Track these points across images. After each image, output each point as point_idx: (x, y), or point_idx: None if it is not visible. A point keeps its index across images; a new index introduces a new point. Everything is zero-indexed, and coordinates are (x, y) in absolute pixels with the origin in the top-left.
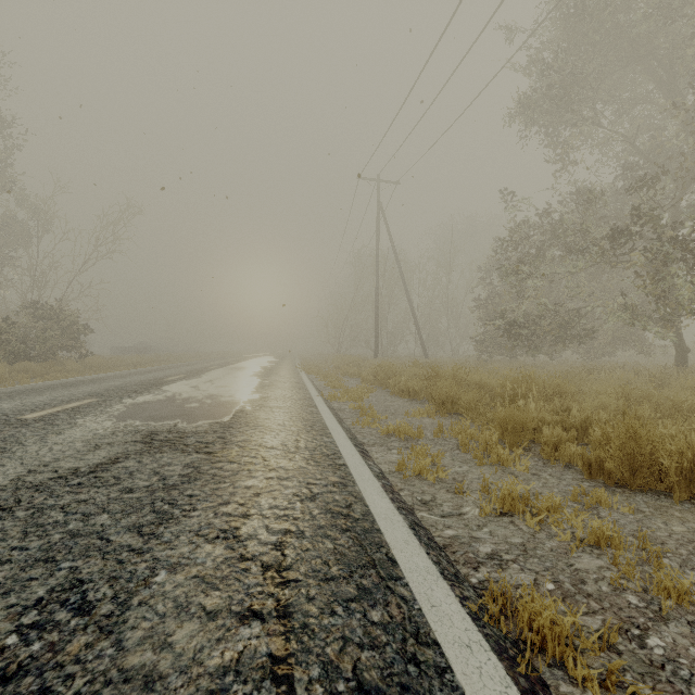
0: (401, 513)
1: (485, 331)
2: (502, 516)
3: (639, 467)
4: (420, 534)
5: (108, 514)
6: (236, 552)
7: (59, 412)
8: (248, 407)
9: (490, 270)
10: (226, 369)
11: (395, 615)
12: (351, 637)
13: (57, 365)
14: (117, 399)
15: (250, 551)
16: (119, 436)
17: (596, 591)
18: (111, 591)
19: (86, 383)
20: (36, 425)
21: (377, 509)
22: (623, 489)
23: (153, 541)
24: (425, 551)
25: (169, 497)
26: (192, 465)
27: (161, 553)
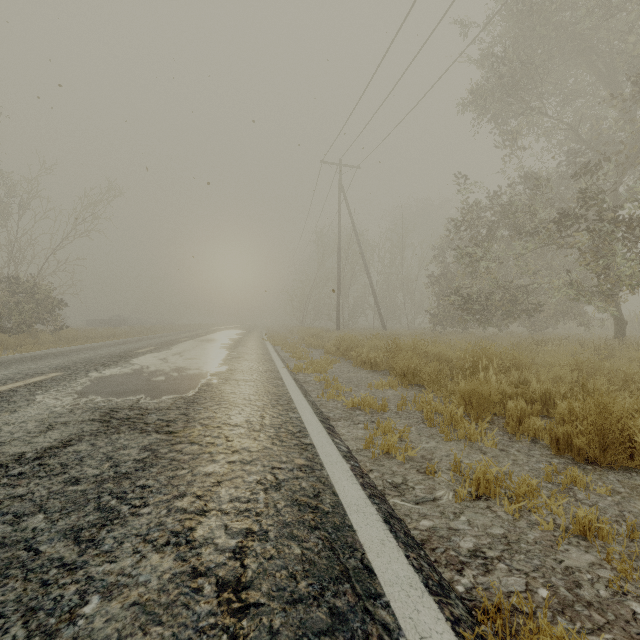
0: (373, 502)
1: (439, 305)
2: (477, 500)
3: (609, 444)
4: (396, 530)
5: (44, 513)
6: (187, 564)
7: (19, 387)
8: (214, 380)
9: (443, 249)
10: (196, 341)
11: None
12: None
13: (31, 337)
14: (83, 372)
15: (204, 561)
16: (77, 413)
17: (595, 596)
18: (23, 631)
19: (56, 356)
20: None
21: (347, 499)
22: (594, 466)
23: (91, 551)
24: (404, 553)
25: (119, 489)
26: (150, 447)
27: (97, 568)
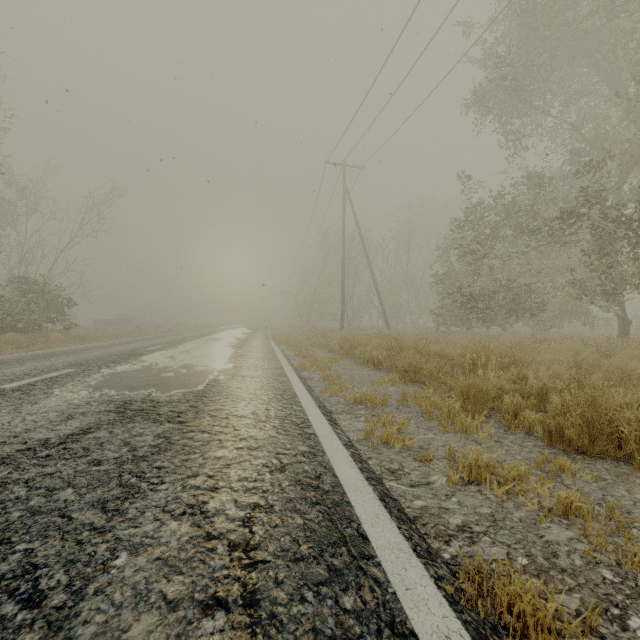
0: (370, 483)
1: (443, 305)
2: (469, 485)
3: (598, 435)
4: (390, 507)
5: (72, 488)
6: (202, 529)
7: (37, 381)
8: (221, 377)
9: (447, 249)
10: (202, 340)
11: (369, 600)
12: (322, 629)
13: (42, 336)
14: (96, 368)
15: (217, 528)
16: (94, 405)
17: (569, 565)
18: (66, 577)
19: (68, 354)
20: (13, 395)
21: (346, 480)
22: (583, 456)
23: (117, 518)
24: (396, 525)
25: (138, 470)
26: (163, 435)
27: (124, 532)
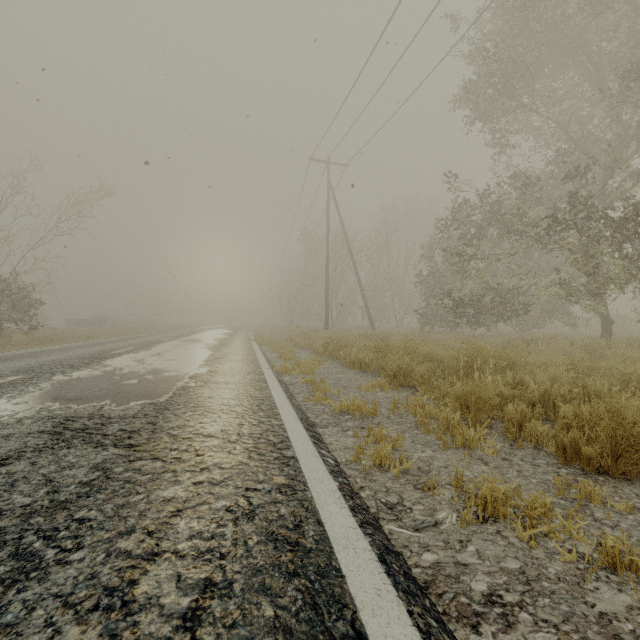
0: (365, 533)
1: (428, 305)
2: (484, 523)
3: (623, 452)
4: (395, 572)
5: None
6: None
7: None
8: (191, 383)
9: (432, 248)
10: (178, 341)
11: None
12: None
13: (2, 338)
14: (48, 375)
15: (141, 636)
16: (25, 424)
17: None
18: None
19: (23, 357)
20: None
21: (335, 530)
22: (606, 476)
23: None
24: (405, 608)
25: (50, 525)
26: (102, 466)
27: None
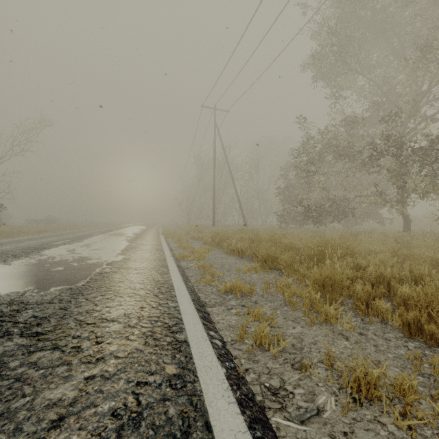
0: (255, 437)
1: (284, 209)
2: (360, 407)
3: None
4: None
5: None
6: None
7: None
8: (107, 269)
9: (287, 170)
10: (105, 235)
11: None
12: None
13: None
14: None
15: None
16: None
17: None
18: None
19: None
20: None
21: (224, 437)
22: None
23: None
24: None
25: None
26: None
27: None
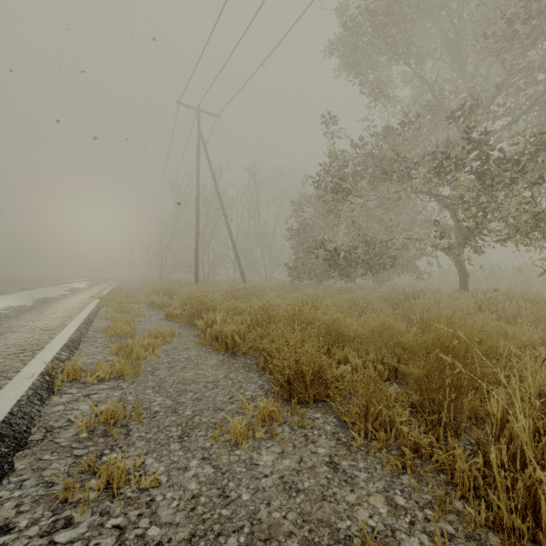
0: None
1: (298, 258)
2: None
3: None
4: None
5: None
6: None
7: None
8: None
9: (300, 204)
10: None
11: None
12: None
13: None
14: None
15: None
16: None
17: None
18: None
19: None
20: None
21: None
22: None
23: None
24: None
25: None
26: None
27: None
